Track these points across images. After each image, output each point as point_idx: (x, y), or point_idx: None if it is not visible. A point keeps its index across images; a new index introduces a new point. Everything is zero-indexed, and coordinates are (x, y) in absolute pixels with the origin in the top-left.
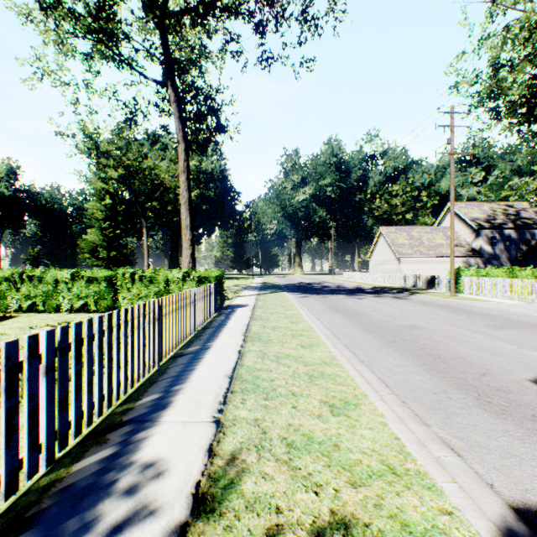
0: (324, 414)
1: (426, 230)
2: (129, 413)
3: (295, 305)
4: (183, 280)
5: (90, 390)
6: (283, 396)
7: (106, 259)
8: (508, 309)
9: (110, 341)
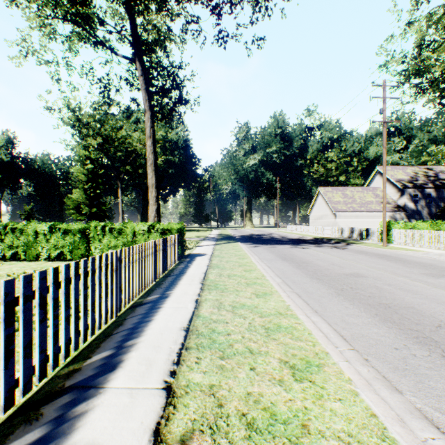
0: (285, 378)
1: (358, 189)
2: (74, 376)
3: (248, 254)
4: (148, 232)
5: (27, 354)
6: (240, 354)
7: (88, 214)
8: (437, 258)
9: (56, 297)
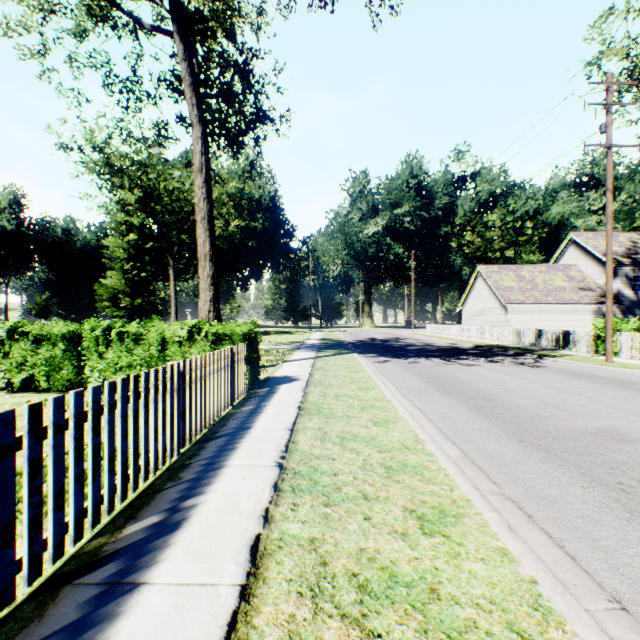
0: None
1: (540, 269)
2: None
3: (374, 379)
4: (189, 340)
5: None
6: None
7: (129, 309)
8: None
9: None
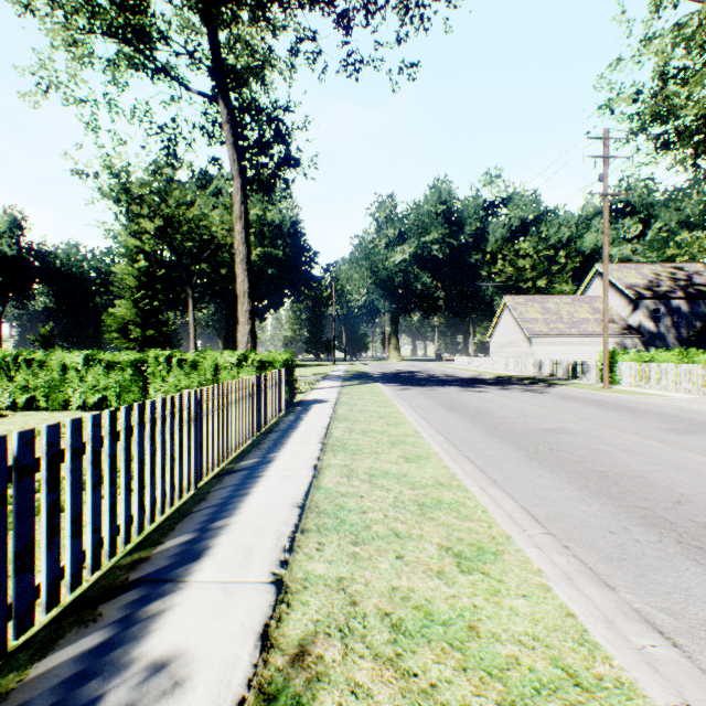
0: (447, 569)
1: (566, 300)
2: (141, 566)
3: (393, 401)
4: (238, 366)
5: (76, 532)
6: (381, 538)
7: (140, 340)
8: (687, 406)
9: (113, 453)
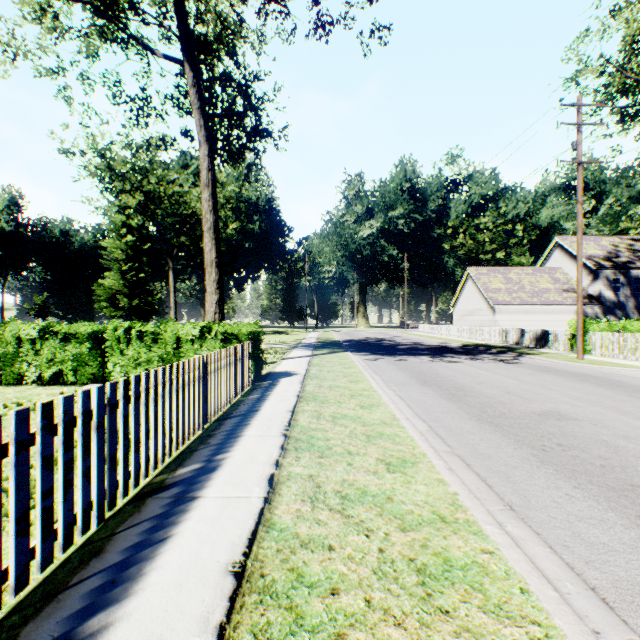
0: None
1: (527, 271)
2: None
3: (364, 374)
4: (201, 338)
5: None
6: None
7: (127, 309)
8: None
9: None
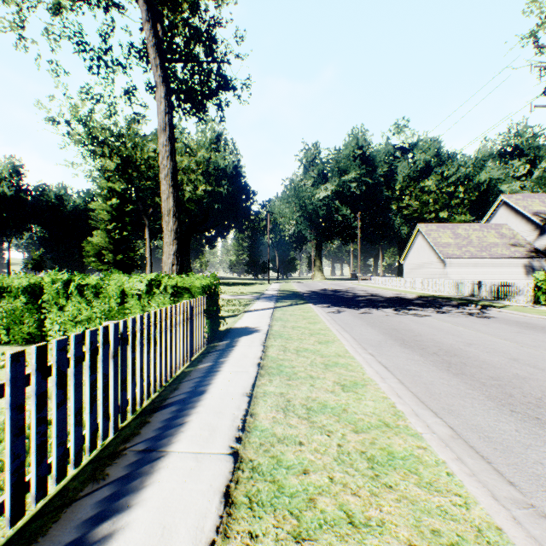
0: None
1: (474, 227)
2: None
3: (333, 331)
4: (149, 292)
5: None
6: None
7: (112, 263)
8: None
9: None
